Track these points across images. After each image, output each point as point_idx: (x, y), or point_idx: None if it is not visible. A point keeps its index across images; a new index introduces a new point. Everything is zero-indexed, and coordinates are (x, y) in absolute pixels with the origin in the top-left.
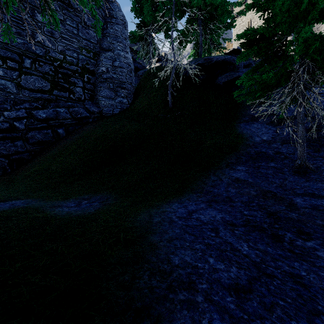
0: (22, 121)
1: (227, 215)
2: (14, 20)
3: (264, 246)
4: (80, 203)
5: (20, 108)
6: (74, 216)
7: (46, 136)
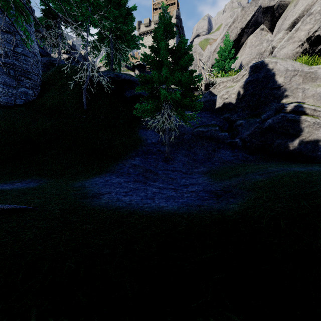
0: None
1: (126, 179)
2: None
3: (139, 185)
4: (14, 184)
5: None
6: (22, 188)
7: None
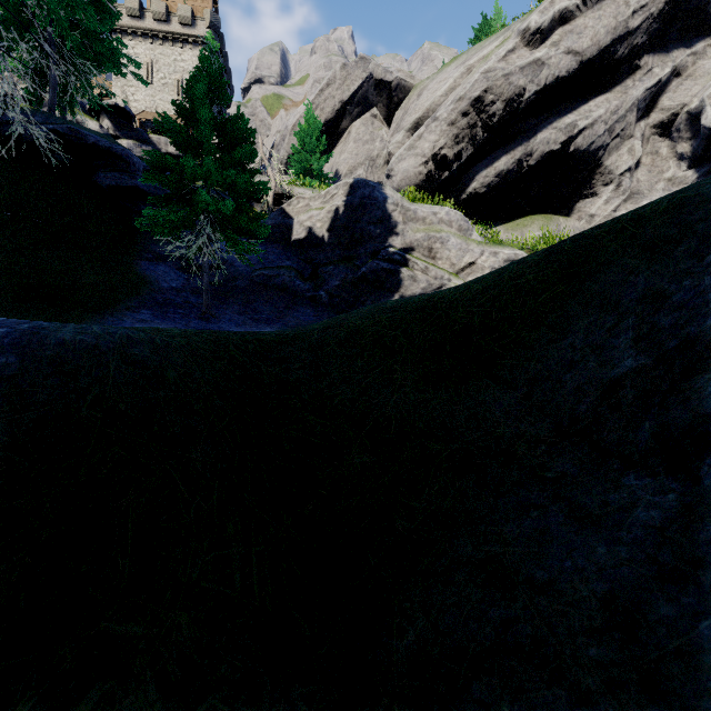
0: None
1: None
2: None
3: None
4: None
5: None
6: None
7: None
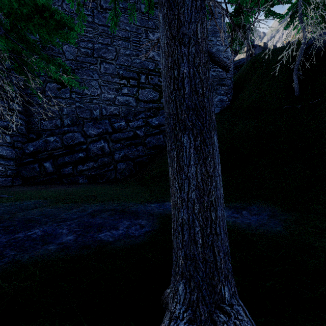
0: (141, 129)
1: None
2: (134, 45)
3: None
4: (240, 213)
5: (139, 118)
6: (266, 233)
7: (159, 141)
